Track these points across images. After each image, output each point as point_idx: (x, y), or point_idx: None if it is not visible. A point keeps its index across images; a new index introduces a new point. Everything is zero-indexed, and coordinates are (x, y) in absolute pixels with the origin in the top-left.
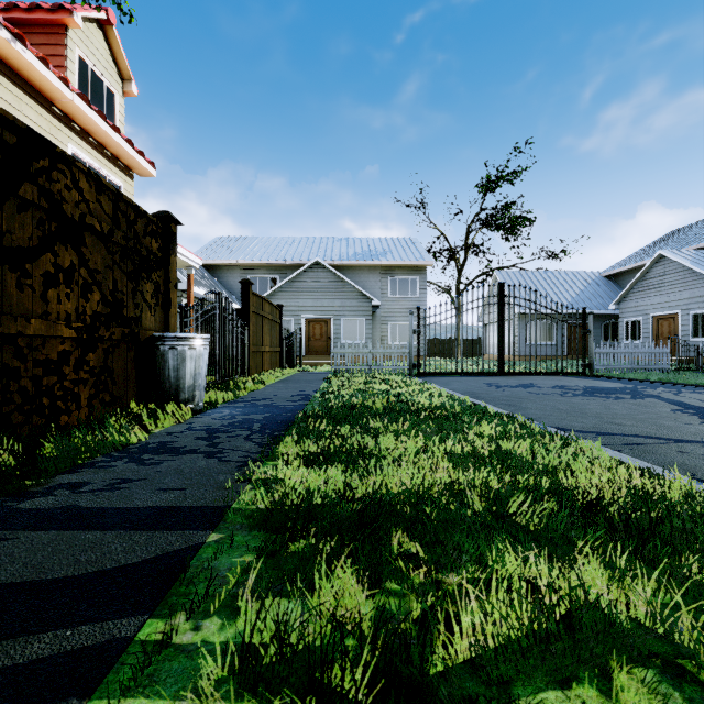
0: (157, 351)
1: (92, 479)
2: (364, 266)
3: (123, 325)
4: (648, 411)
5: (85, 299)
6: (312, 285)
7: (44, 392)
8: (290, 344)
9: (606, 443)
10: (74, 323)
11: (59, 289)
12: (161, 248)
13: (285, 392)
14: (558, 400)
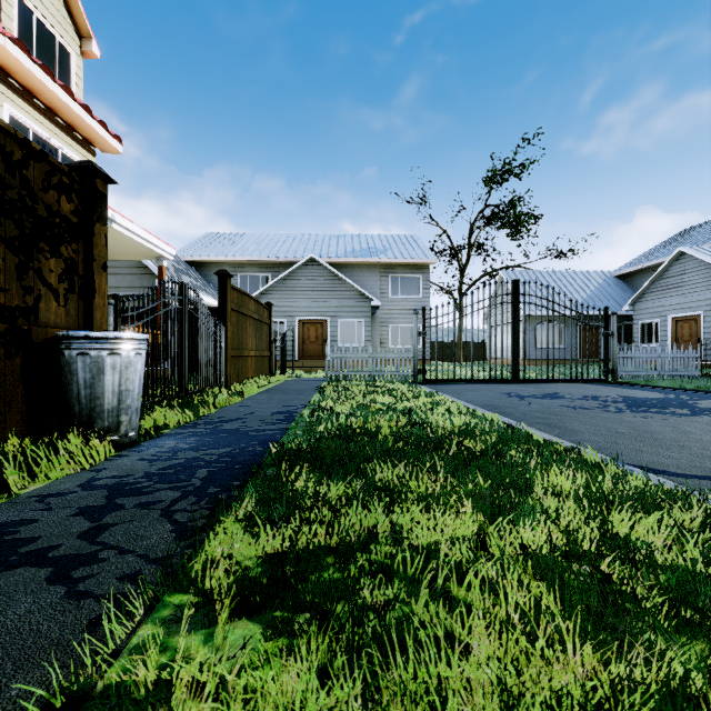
0: (62, 358)
1: None
2: (363, 264)
3: None
4: None
5: None
6: (307, 283)
7: None
8: (281, 348)
9: None
10: None
11: None
12: (78, 211)
13: (265, 407)
14: (606, 418)
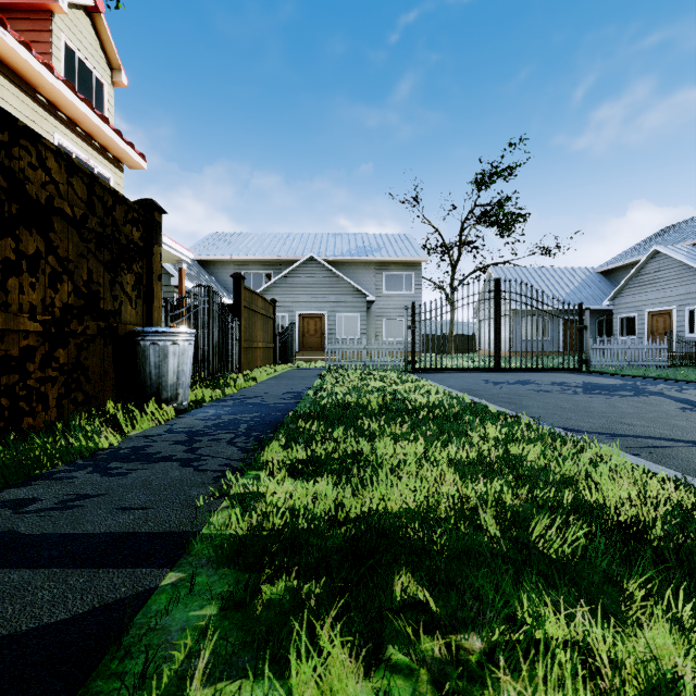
0: (138, 347)
1: (44, 494)
2: (359, 262)
3: (99, 318)
4: (656, 410)
5: (53, 290)
6: (307, 281)
7: (3, 392)
8: (284, 340)
9: (620, 446)
10: (39, 316)
11: (22, 278)
12: (143, 237)
13: (277, 389)
14: (559, 398)
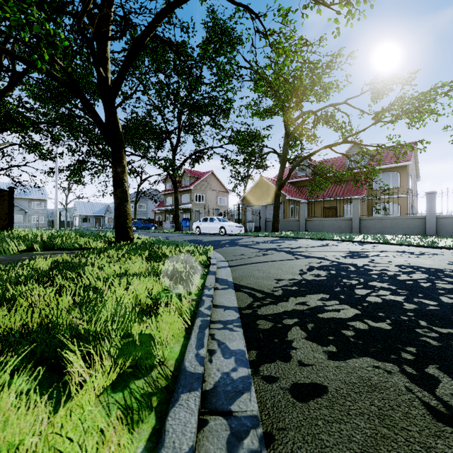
0: None
1: None
2: (22, 198)
3: None
4: None
5: None
6: None
7: None
8: None
9: None
10: None
11: None
12: None
13: None
14: None
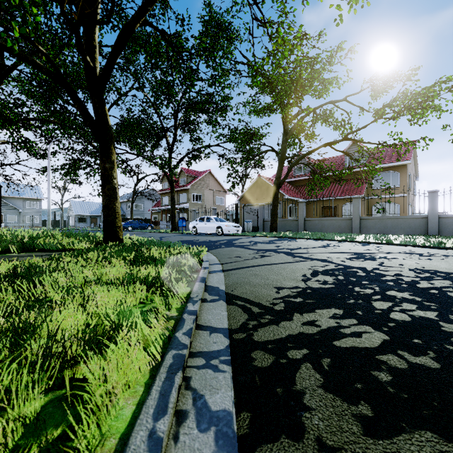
0: None
1: None
2: (16, 197)
3: None
4: None
5: None
6: None
7: None
8: None
9: None
10: None
11: None
12: None
13: None
14: None
